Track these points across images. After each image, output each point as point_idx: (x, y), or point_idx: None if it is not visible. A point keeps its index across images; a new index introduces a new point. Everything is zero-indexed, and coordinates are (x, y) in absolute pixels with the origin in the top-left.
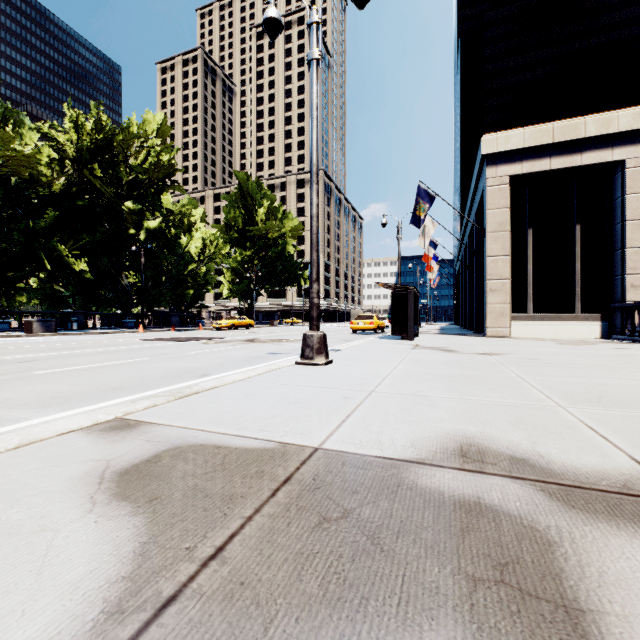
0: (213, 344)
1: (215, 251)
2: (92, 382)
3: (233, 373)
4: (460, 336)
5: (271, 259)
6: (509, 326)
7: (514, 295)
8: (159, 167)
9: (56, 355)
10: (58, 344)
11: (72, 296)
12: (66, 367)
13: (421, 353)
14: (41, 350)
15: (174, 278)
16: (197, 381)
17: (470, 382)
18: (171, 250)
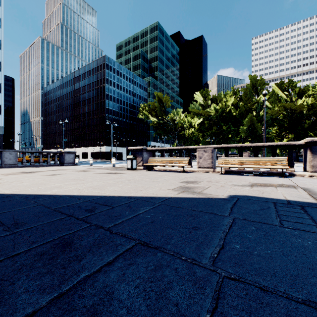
0: None
1: None
2: None
3: None
4: None
5: None
6: None
7: None
8: None
9: None
10: None
11: None
12: None
13: None
14: None
15: None
16: None
17: None
18: None
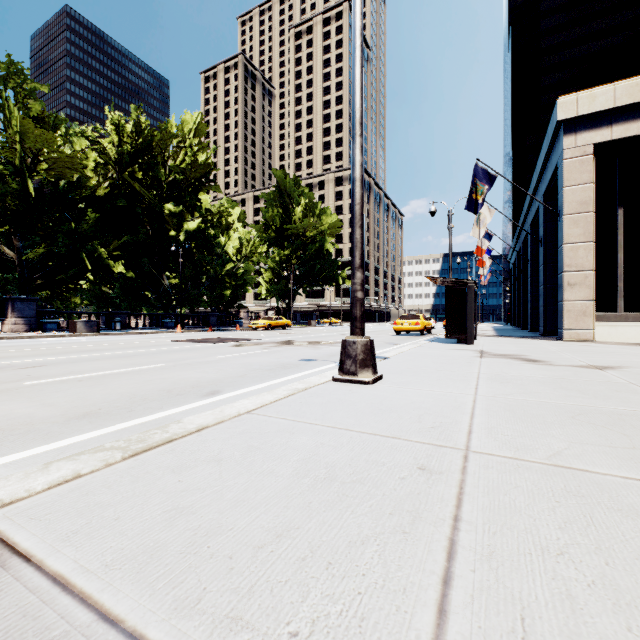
0: (243, 347)
1: (252, 250)
2: (69, 401)
3: (250, 390)
4: (528, 339)
5: (309, 258)
6: (593, 328)
7: (599, 290)
8: (195, 165)
9: (72, 359)
10: (89, 345)
11: (118, 297)
12: (65, 376)
13: (497, 364)
14: (65, 352)
15: (212, 278)
16: (198, 404)
17: (634, 430)
18: (210, 250)
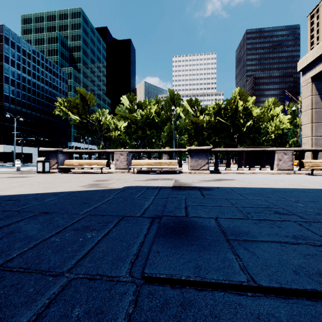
0: None
1: (275, 128)
2: None
3: None
4: None
5: None
6: None
7: None
8: (232, 109)
9: None
10: None
11: None
12: None
13: None
14: None
15: (257, 143)
16: None
17: None
18: (257, 132)
